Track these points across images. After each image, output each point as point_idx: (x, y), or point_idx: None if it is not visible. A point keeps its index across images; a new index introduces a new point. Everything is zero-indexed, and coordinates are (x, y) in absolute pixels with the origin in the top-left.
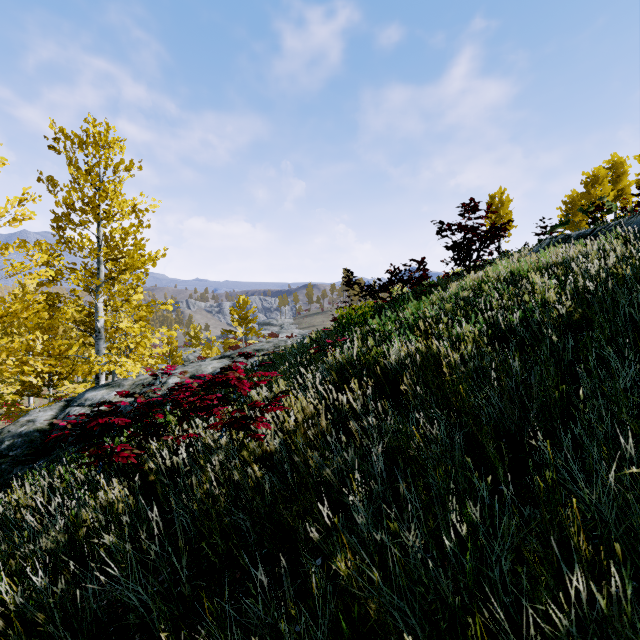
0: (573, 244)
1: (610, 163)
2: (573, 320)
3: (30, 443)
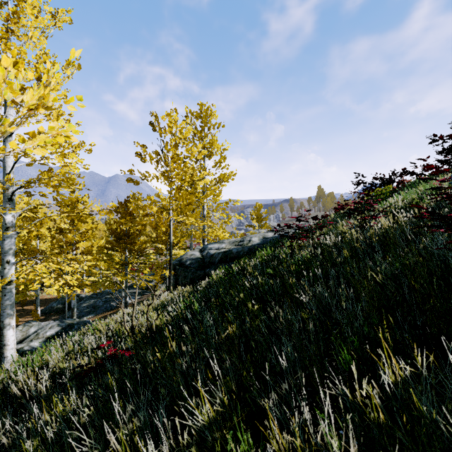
0: None
1: None
2: None
3: (198, 262)
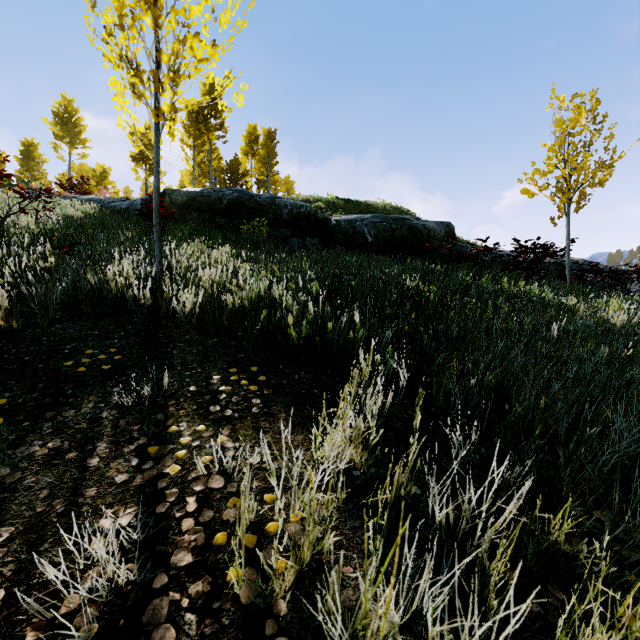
0: None
1: None
2: None
3: None
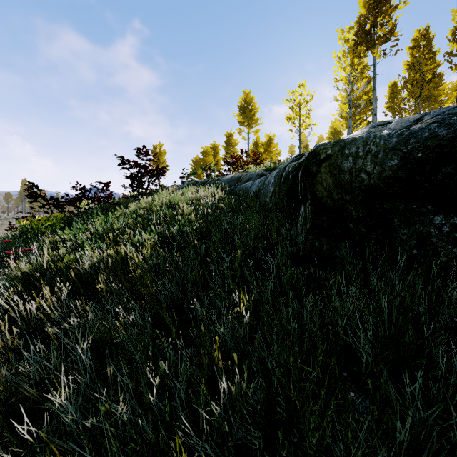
0: (199, 186)
1: (213, 145)
2: (203, 231)
3: None
